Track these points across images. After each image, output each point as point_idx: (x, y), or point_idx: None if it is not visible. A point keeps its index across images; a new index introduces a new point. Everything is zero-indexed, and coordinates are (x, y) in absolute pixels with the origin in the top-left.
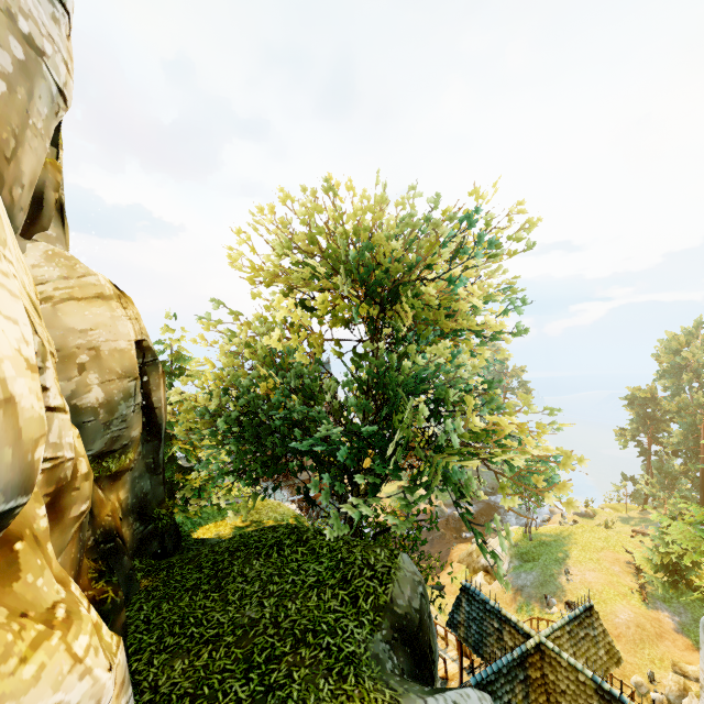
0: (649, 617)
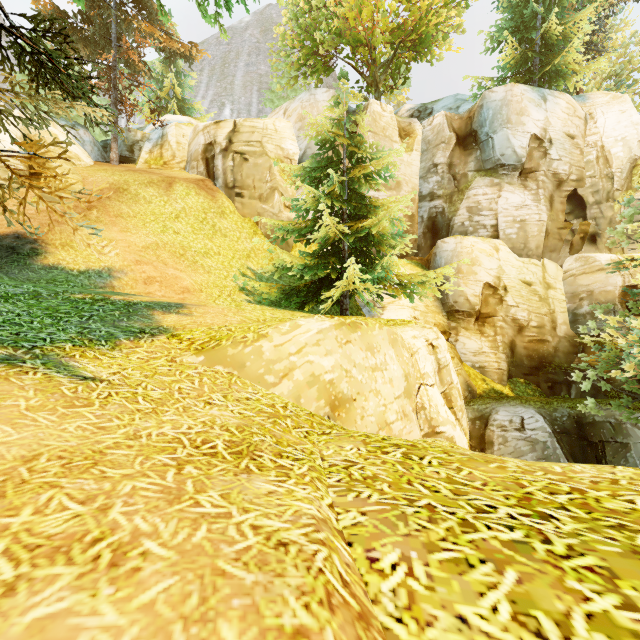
0: None
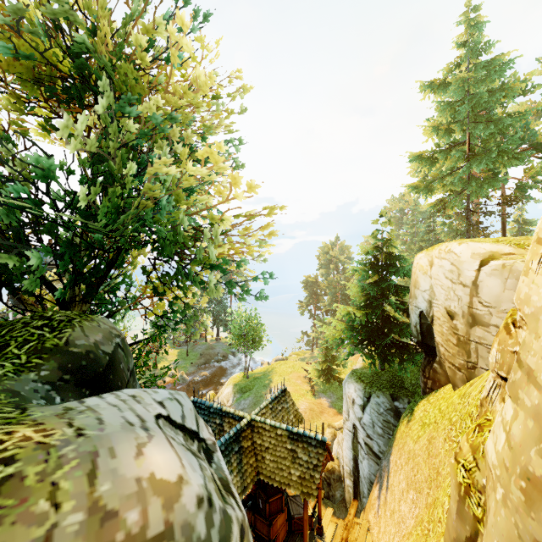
0: (316, 403)
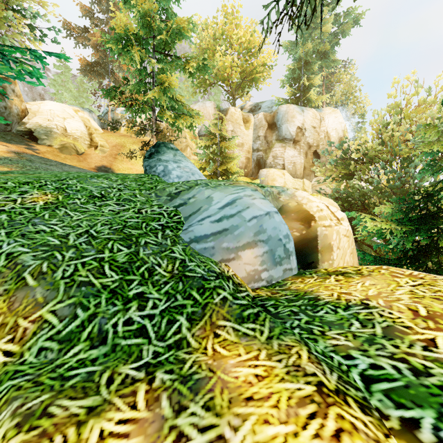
0: None
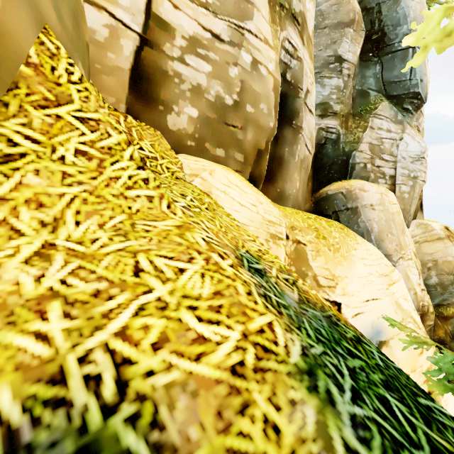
0: None
